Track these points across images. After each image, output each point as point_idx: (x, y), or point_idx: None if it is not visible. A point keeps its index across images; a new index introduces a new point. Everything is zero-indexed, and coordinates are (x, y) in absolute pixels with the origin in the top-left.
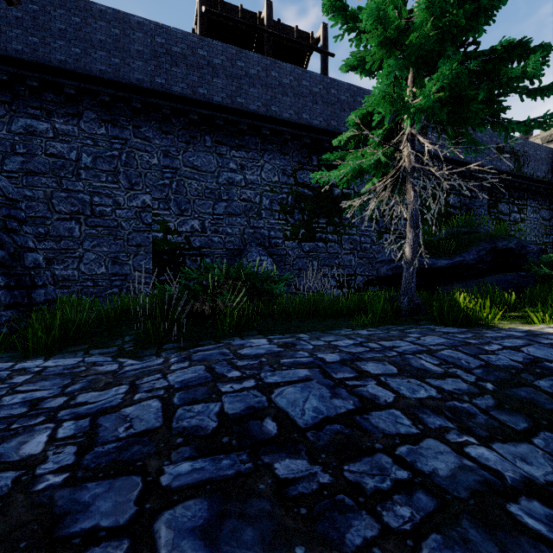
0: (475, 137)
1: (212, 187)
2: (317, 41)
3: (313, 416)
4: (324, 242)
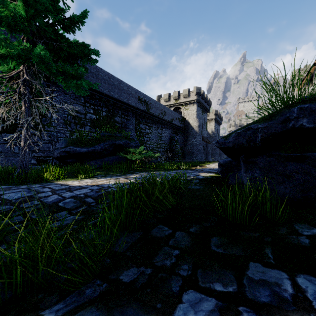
0: (128, 91)
1: None
2: None
3: None
4: None
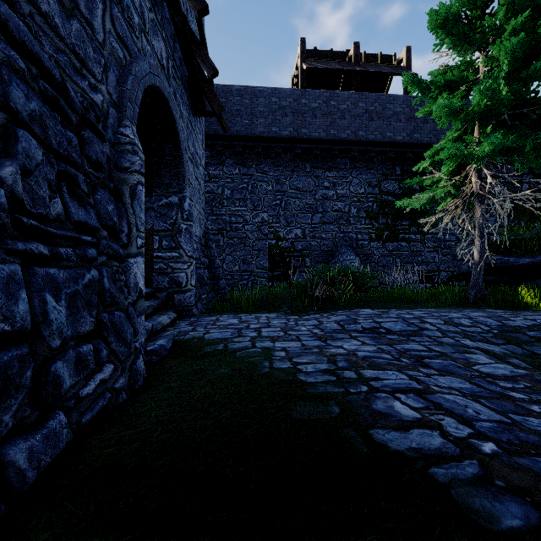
0: None
1: (311, 203)
2: (400, 61)
3: (399, 329)
4: (407, 242)
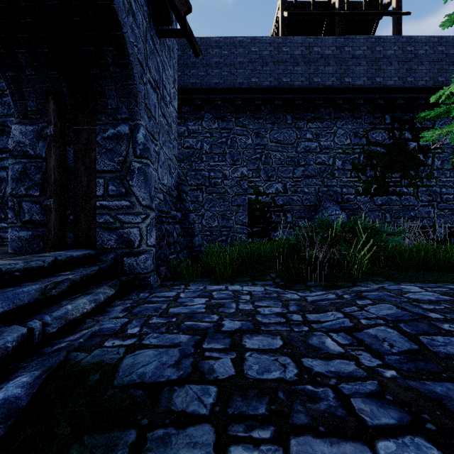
0: None
1: (292, 156)
2: (388, 5)
3: None
4: (398, 195)
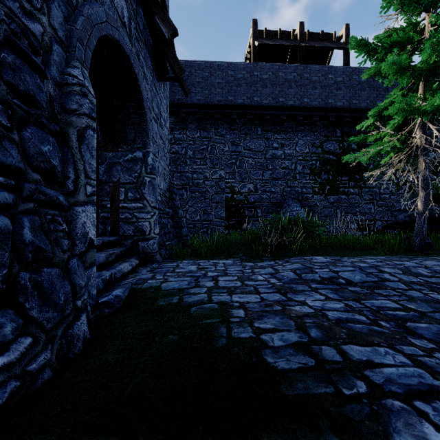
0: None
1: (262, 161)
2: (340, 38)
3: (359, 280)
4: (346, 195)
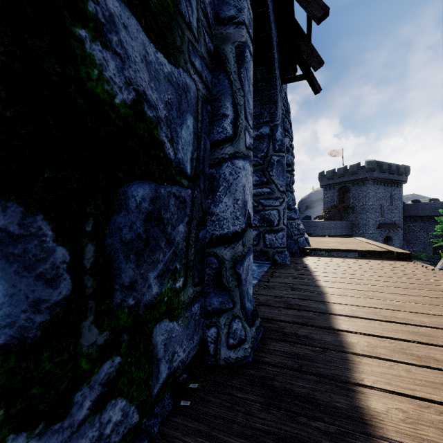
0: None
1: None
2: None
3: None
4: None
